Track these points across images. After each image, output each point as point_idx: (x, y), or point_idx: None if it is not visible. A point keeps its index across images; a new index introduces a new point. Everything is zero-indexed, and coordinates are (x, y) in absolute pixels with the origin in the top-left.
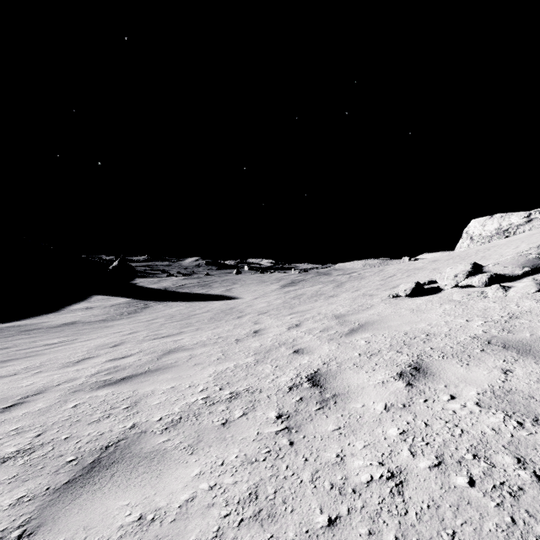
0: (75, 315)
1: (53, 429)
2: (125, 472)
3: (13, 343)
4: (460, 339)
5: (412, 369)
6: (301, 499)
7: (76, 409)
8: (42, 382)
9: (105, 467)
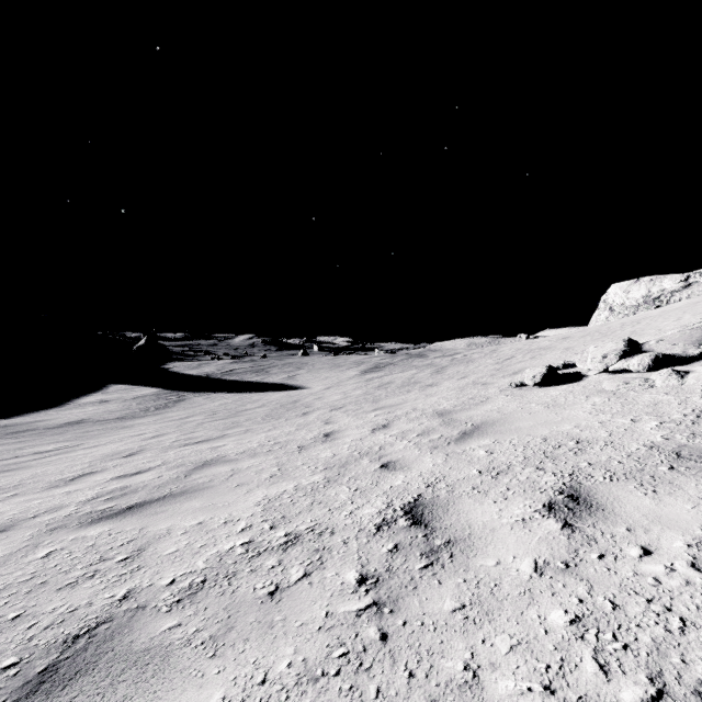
0: (84, 412)
1: (0, 598)
2: (93, 695)
3: None
4: (630, 449)
5: (566, 497)
6: None
7: (47, 561)
8: (12, 512)
9: (62, 682)
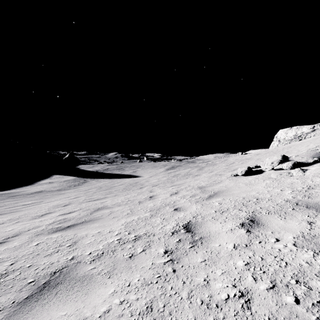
0: (42, 187)
1: (22, 259)
2: (65, 290)
3: (4, 204)
4: (278, 202)
5: (249, 221)
6: (182, 312)
7: (37, 246)
8: (18, 228)
9: (52, 286)
